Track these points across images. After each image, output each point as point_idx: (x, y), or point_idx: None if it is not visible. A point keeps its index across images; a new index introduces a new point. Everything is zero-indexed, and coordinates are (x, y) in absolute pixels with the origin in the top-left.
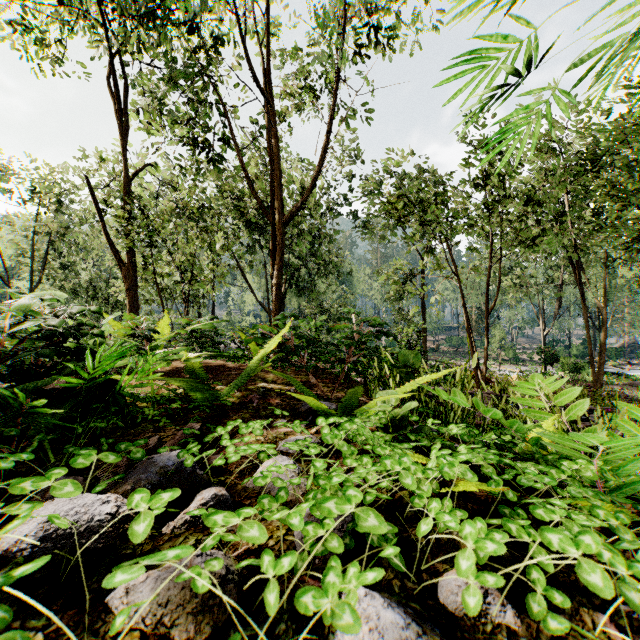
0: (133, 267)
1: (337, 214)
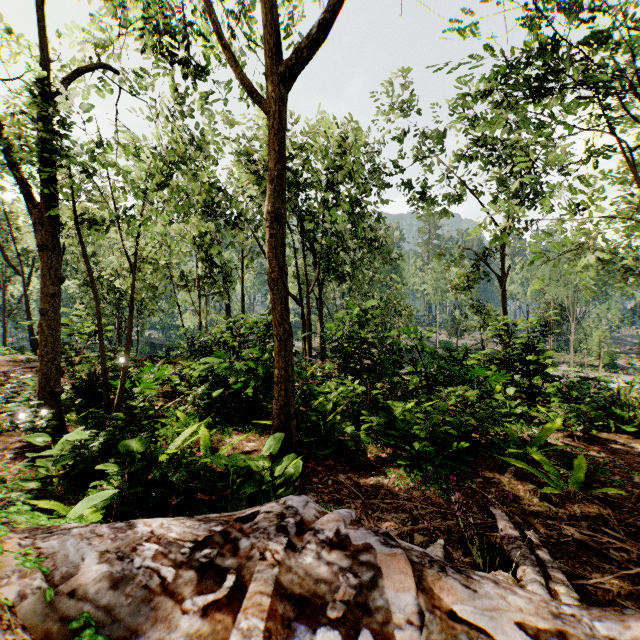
0: (48, 210)
1: (387, 185)
